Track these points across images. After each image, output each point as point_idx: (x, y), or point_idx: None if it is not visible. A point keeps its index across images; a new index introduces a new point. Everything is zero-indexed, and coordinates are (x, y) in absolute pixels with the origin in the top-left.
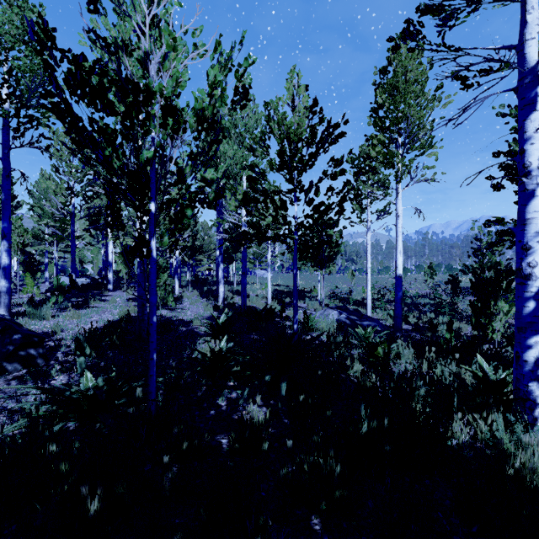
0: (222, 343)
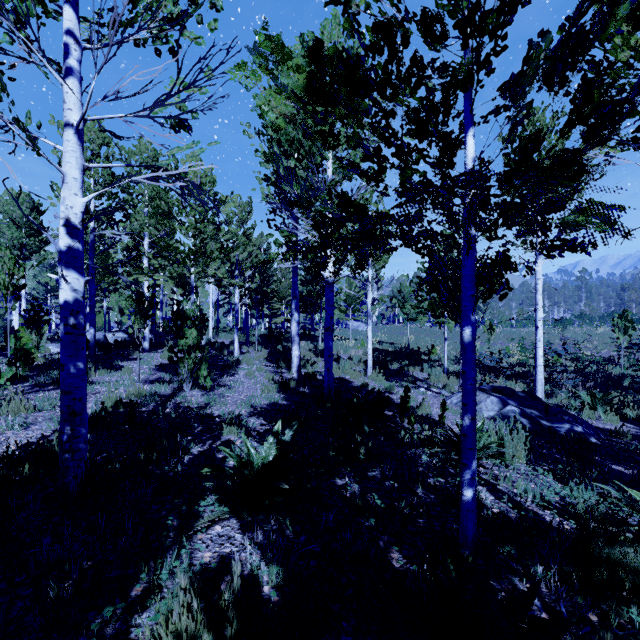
0: None
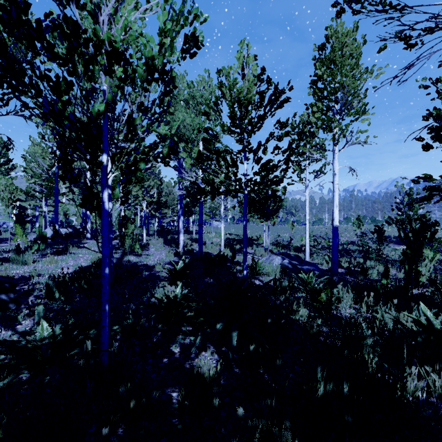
0: (177, 289)
